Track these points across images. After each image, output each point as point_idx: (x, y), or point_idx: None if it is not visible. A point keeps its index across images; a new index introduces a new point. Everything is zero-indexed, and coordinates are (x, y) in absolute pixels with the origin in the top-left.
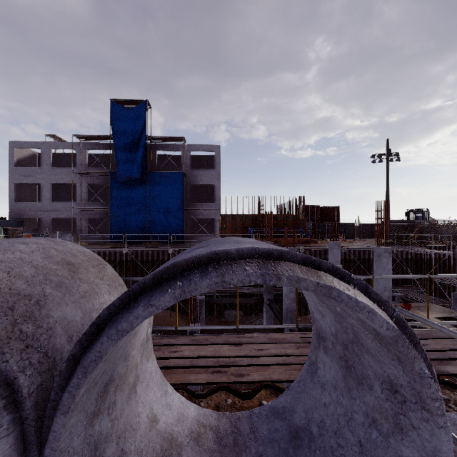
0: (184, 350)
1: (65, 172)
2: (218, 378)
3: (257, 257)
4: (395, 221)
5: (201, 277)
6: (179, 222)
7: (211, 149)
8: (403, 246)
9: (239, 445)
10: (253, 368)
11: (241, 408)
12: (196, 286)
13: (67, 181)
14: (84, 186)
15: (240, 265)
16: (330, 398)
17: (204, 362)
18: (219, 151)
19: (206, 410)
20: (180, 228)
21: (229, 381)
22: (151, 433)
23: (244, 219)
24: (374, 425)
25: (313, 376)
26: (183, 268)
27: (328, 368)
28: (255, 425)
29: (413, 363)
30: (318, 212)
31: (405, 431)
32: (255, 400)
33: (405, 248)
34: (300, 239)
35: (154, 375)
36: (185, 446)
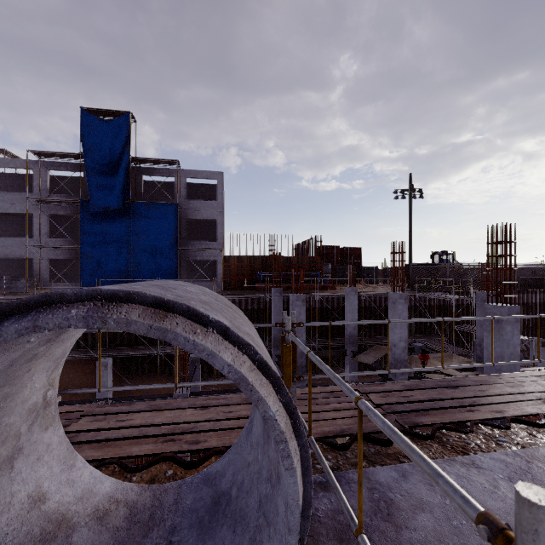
0: (136, 418)
1: (17, 198)
2: (168, 447)
3: (99, 299)
4: (419, 264)
5: (13, 322)
6: (172, 264)
7: (212, 176)
8: (426, 292)
9: (155, 519)
10: (214, 434)
11: (182, 479)
12: (1, 332)
13: (20, 211)
14: (44, 218)
15: (70, 308)
16: (253, 457)
17: (157, 430)
18: (222, 179)
19: (127, 484)
20: (173, 272)
21: (180, 450)
22: (29, 515)
23: (252, 261)
24: (270, 479)
25: (248, 435)
26: (6, 312)
27: (258, 424)
28: (182, 496)
29: (257, 406)
30: (338, 253)
31: (280, 480)
32: (202, 468)
33: (427, 294)
34: (315, 285)
35: (55, 447)
36: (81, 527)
